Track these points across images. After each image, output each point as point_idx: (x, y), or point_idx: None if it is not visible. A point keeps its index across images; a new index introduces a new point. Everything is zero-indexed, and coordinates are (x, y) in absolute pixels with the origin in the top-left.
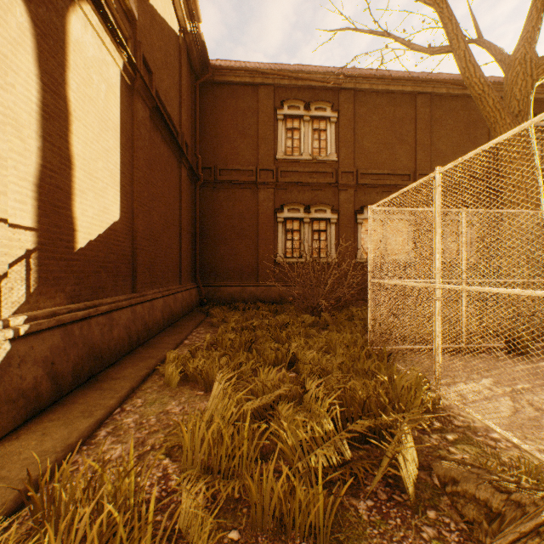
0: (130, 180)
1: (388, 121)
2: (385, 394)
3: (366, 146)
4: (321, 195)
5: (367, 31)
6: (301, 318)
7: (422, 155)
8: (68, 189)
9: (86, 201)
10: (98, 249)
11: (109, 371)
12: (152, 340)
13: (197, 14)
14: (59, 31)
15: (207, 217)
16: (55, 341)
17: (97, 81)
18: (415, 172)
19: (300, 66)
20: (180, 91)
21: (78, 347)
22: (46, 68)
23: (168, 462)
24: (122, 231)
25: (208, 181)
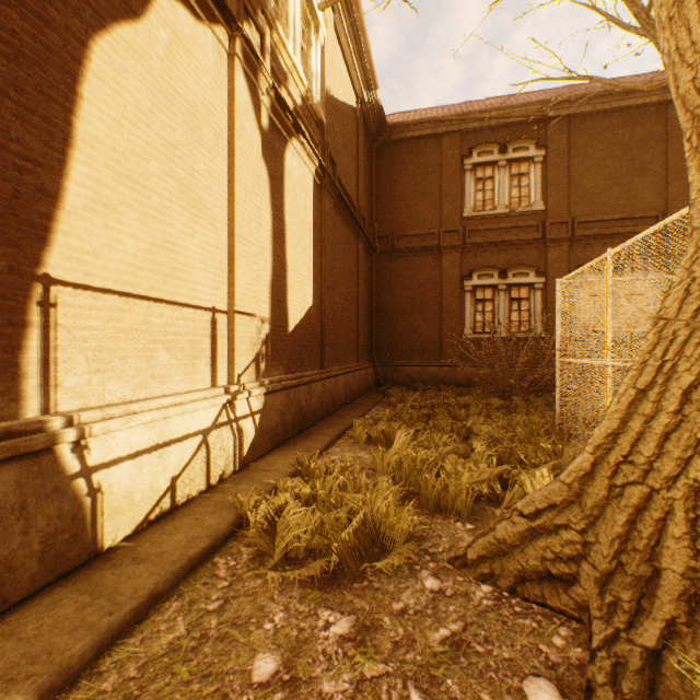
0: (319, 268)
1: (621, 148)
2: (546, 459)
3: (587, 186)
4: (522, 255)
5: (563, 79)
6: (488, 401)
7: (678, 187)
8: (284, 287)
9: (293, 294)
10: (300, 331)
11: (311, 430)
12: (337, 412)
13: (374, 82)
14: (280, 171)
15: (384, 290)
16: (283, 399)
17: (299, 194)
18: (665, 211)
19: (494, 100)
20: (357, 164)
21: (294, 406)
22: (274, 203)
23: (366, 479)
24: (314, 315)
25: (385, 251)
